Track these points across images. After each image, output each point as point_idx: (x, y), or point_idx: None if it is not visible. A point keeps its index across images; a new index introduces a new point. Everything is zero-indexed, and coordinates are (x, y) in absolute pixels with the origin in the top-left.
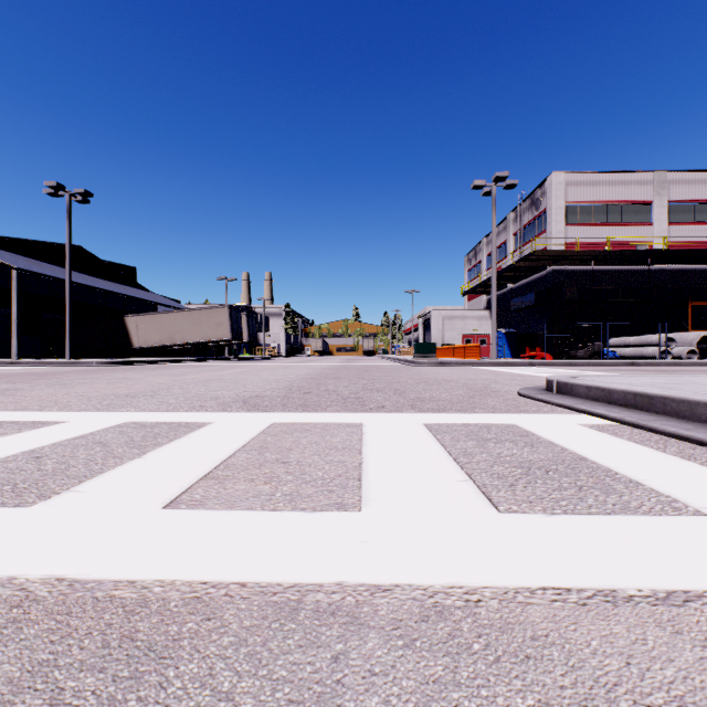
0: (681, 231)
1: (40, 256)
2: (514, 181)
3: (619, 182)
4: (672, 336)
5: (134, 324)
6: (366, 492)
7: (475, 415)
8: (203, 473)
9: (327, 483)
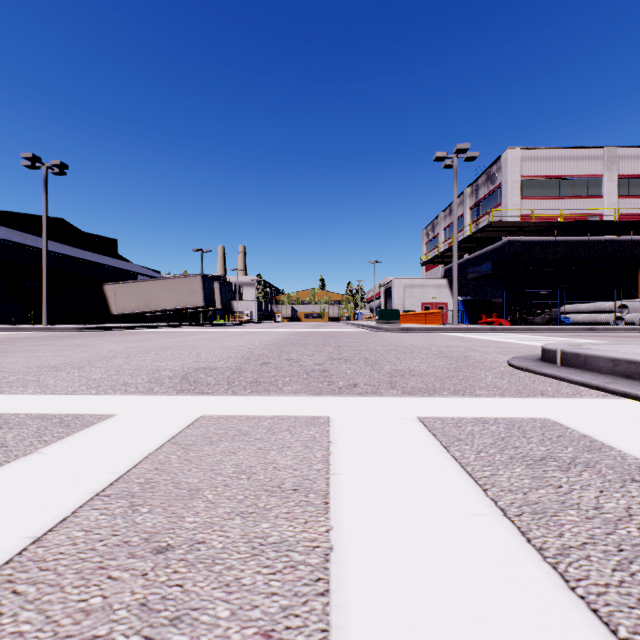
0: (629, 204)
1: (23, 228)
2: (474, 153)
3: (571, 158)
4: (624, 303)
5: (112, 292)
6: None
7: (482, 401)
8: None
9: None
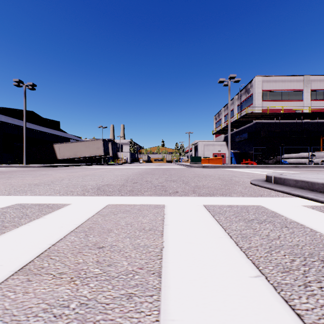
0: (316, 104)
1: (13, 116)
2: (238, 79)
3: (287, 81)
4: (313, 153)
5: (57, 148)
6: (165, 299)
7: (233, 198)
8: (23, 263)
9: (128, 281)
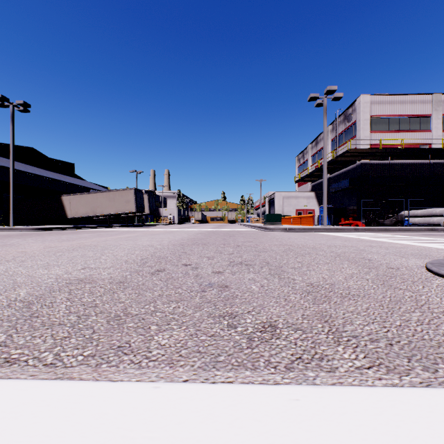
0: None
1: (2, 154)
2: (340, 94)
3: (407, 102)
4: None
5: (68, 201)
6: None
7: None
8: None
9: None
